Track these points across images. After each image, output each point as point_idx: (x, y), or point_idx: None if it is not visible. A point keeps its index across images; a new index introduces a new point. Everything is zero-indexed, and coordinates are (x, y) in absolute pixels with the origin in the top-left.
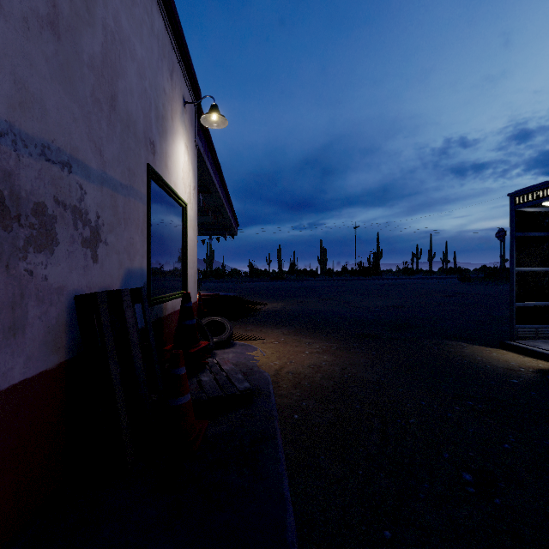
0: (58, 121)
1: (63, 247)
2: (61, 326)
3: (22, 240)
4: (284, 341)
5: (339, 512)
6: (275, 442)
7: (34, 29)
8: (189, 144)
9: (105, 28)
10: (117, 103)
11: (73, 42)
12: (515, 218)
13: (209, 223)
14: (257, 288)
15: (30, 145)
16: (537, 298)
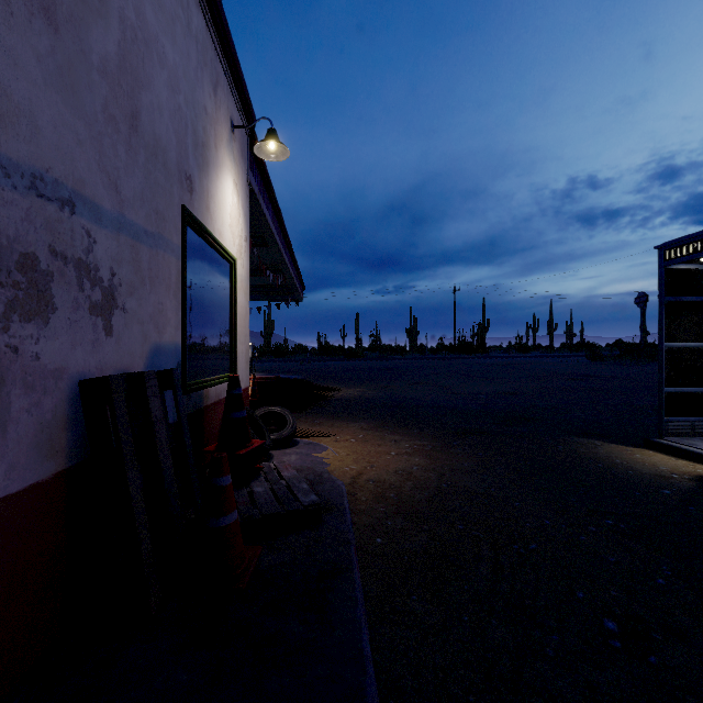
0: (56, 143)
1: (63, 314)
2: (59, 422)
3: (2, 305)
4: (363, 439)
5: (437, 676)
6: (351, 576)
7: (20, 16)
8: (239, 181)
9: (122, 22)
10: (139, 123)
11: (77, 37)
12: (664, 278)
13: (267, 285)
14: (329, 369)
15: (14, 174)
16: (693, 383)
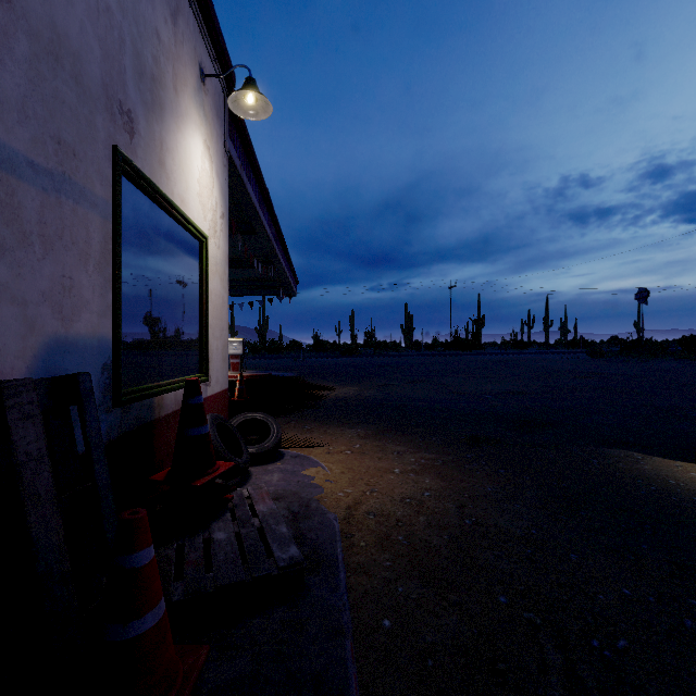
0: None
1: None
2: None
3: None
4: (360, 450)
5: None
6: None
7: None
8: (212, 145)
9: None
10: None
11: None
12: None
13: (258, 279)
14: (323, 366)
15: None
16: None
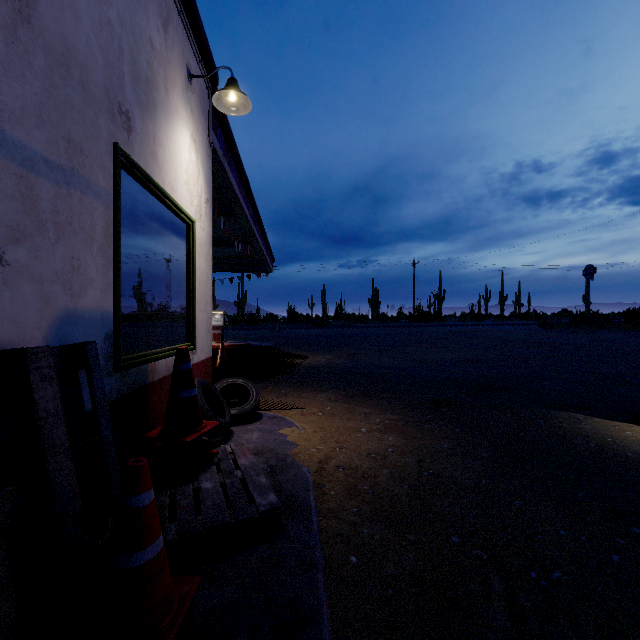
0: None
1: None
2: None
3: None
4: (331, 412)
5: None
6: (318, 632)
7: None
8: (198, 138)
9: None
10: (34, 13)
11: None
12: None
13: (238, 257)
14: (297, 337)
15: None
16: None
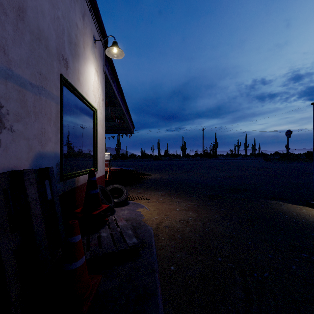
0: None
1: None
2: None
3: None
4: (162, 201)
5: None
6: (156, 299)
7: None
8: (98, 69)
9: None
10: (25, 15)
11: None
12: None
13: (117, 126)
14: (146, 165)
15: None
16: None
